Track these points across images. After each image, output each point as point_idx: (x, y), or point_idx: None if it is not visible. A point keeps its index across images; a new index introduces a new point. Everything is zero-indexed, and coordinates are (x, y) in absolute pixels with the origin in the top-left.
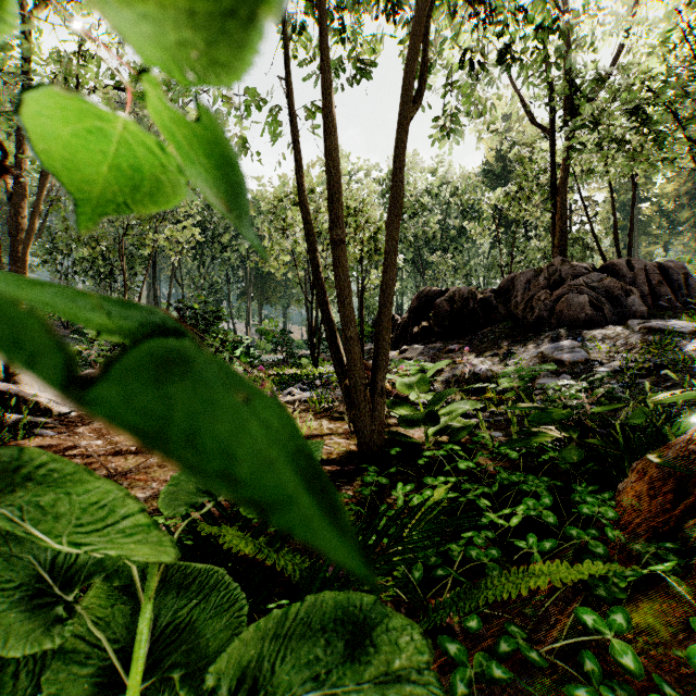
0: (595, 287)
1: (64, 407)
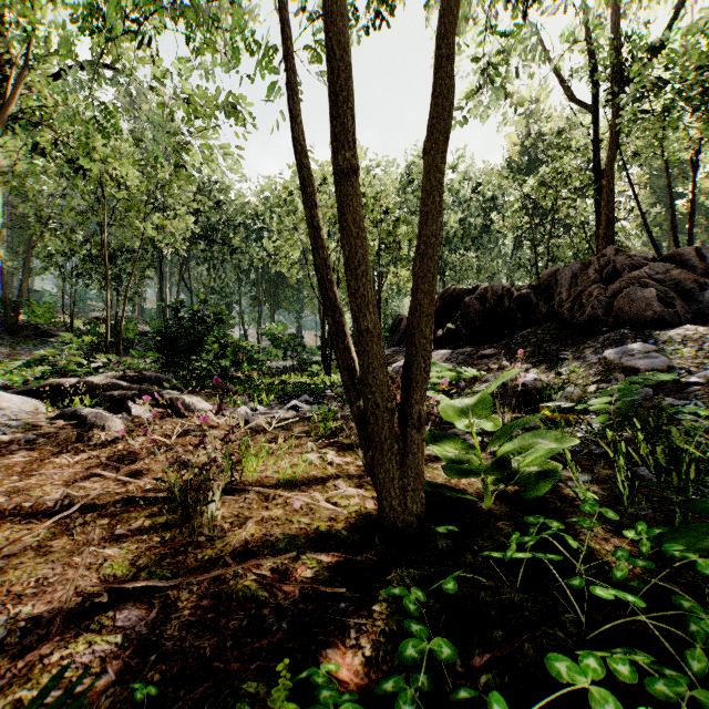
0: (660, 280)
1: None
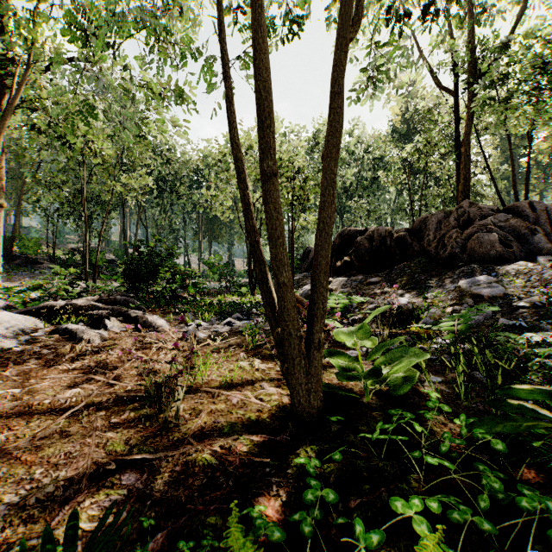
0: (502, 226)
1: (12, 341)
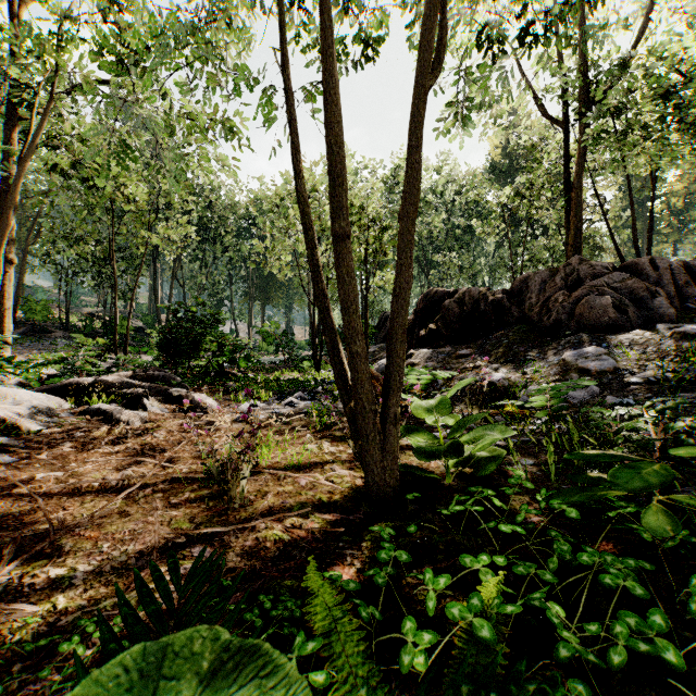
0: (617, 288)
1: (38, 422)
